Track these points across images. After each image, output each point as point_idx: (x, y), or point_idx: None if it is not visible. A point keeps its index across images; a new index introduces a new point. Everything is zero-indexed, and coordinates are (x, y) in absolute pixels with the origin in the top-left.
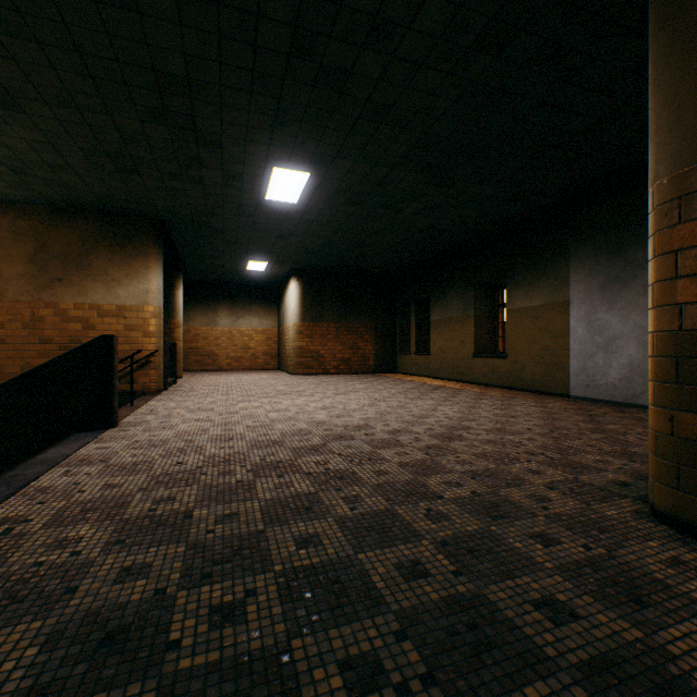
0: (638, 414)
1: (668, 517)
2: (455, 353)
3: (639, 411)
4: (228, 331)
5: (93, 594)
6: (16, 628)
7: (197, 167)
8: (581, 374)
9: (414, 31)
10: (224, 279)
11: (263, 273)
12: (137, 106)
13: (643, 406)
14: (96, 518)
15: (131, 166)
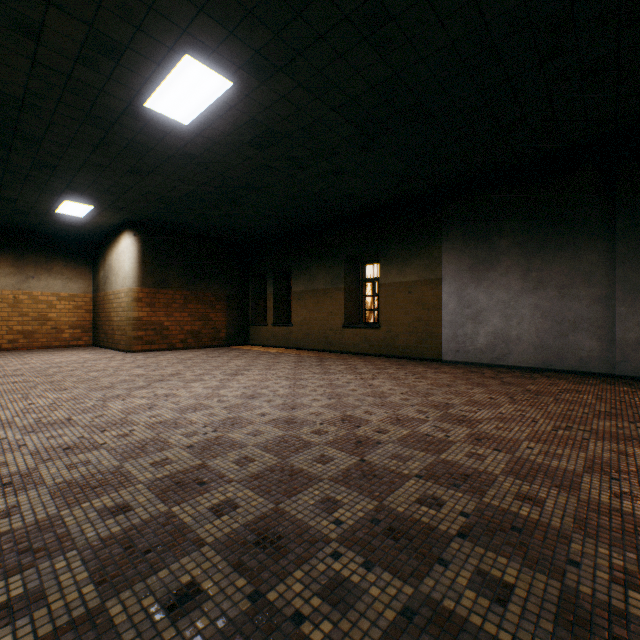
0: (515, 373)
1: None
2: (323, 324)
3: (508, 370)
4: (10, 295)
5: None
6: None
7: None
8: (452, 341)
9: None
10: (7, 221)
11: (78, 221)
12: None
13: (505, 366)
14: None
15: None
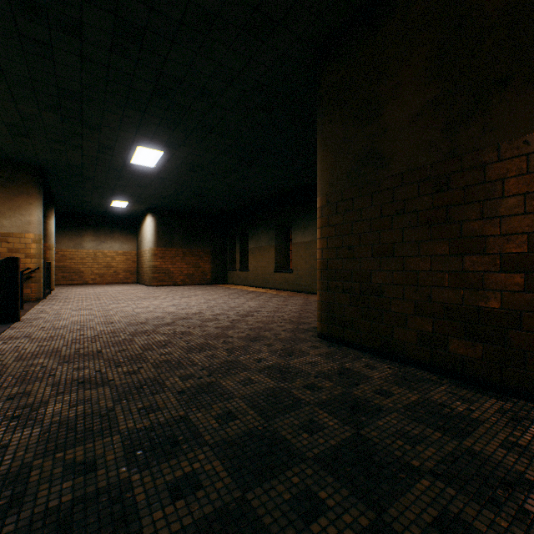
0: None
1: (320, 334)
2: (264, 270)
3: None
4: (93, 253)
5: (65, 375)
6: (35, 385)
7: (80, 139)
8: None
9: (224, 97)
10: (90, 211)
11: (124, 209)
12: (40, 102)
13: None
14: (45, 357)
15: (24, 132)
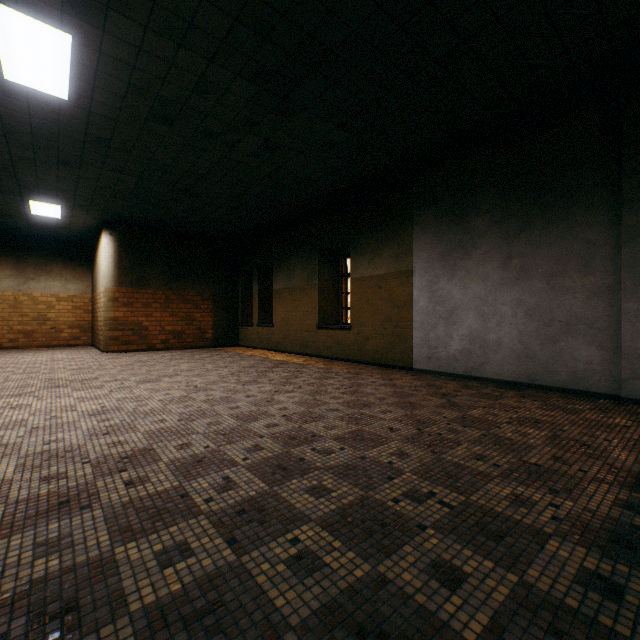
0: (484, 389)
1: None
2: (299, 324)
3: (481, 384)
4: (11, 297)
5: None
6: None
7: None
8: (423, 345)
9: None
10: (2, 226)
11: (61, 222)
12: None
13: (482, 378)
14: None
15: None
